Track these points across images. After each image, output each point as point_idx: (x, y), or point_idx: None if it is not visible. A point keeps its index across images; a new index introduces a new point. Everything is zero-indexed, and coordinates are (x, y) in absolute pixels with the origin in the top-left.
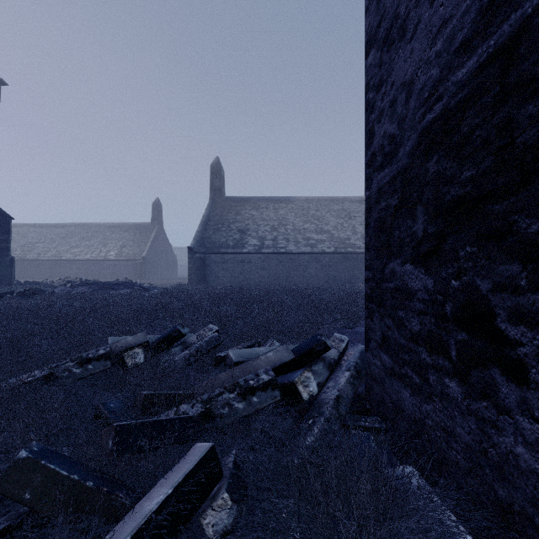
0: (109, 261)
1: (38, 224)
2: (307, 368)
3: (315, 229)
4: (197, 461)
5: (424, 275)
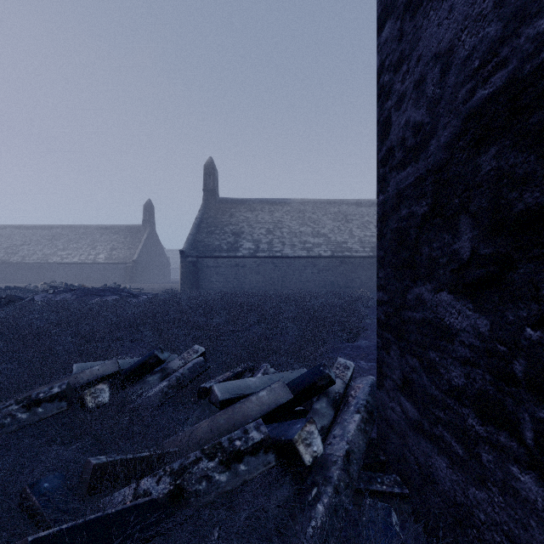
0: (98, 264)
1: (23, 225)
2: (310, 419)
3: (311, 232)
4: None
5: (473, 312)
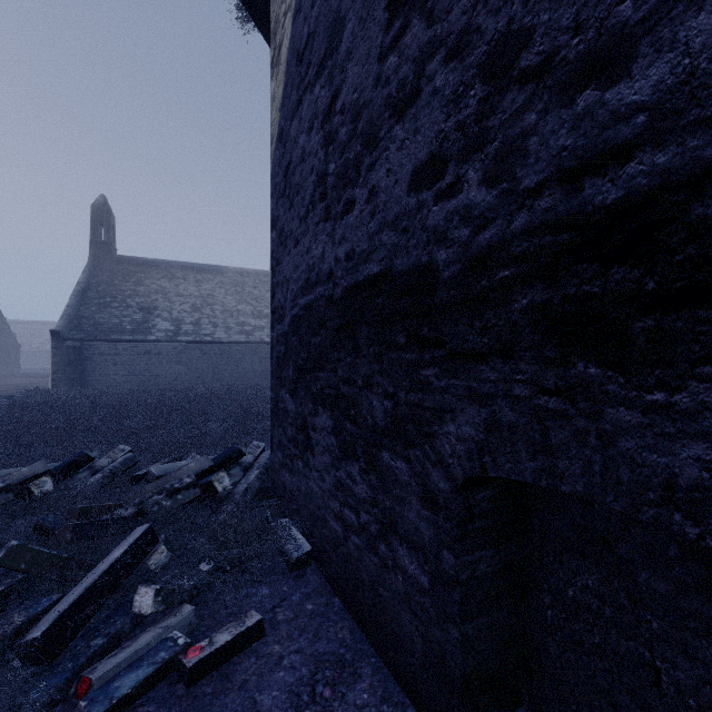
0: None
1: None
2: (223, 470)
3: (252, 312)
4: (142, 533)
5: (292, 403)
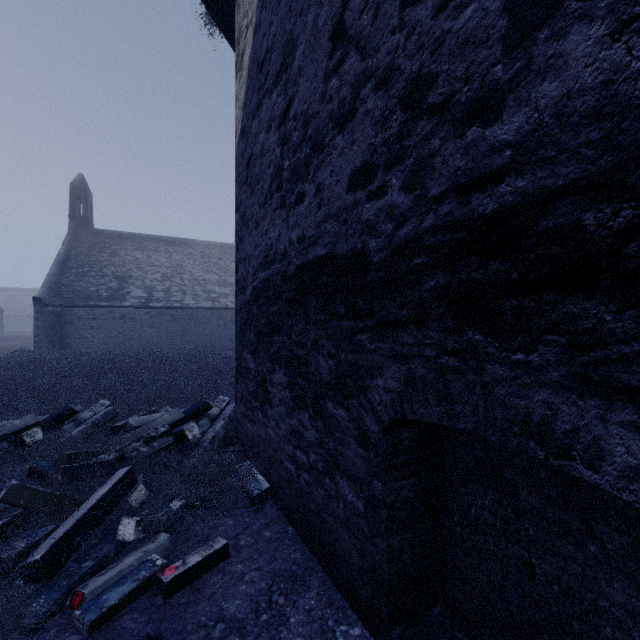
0: None
1: None
2: (193, 420)
3: (218, 281)
4: (123, 474)
5: (253, 362)
